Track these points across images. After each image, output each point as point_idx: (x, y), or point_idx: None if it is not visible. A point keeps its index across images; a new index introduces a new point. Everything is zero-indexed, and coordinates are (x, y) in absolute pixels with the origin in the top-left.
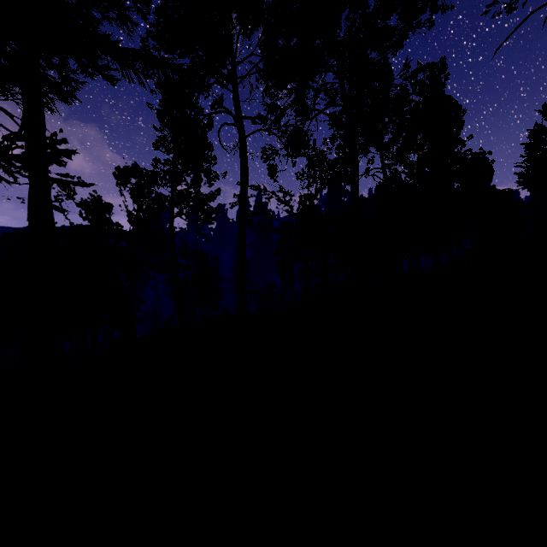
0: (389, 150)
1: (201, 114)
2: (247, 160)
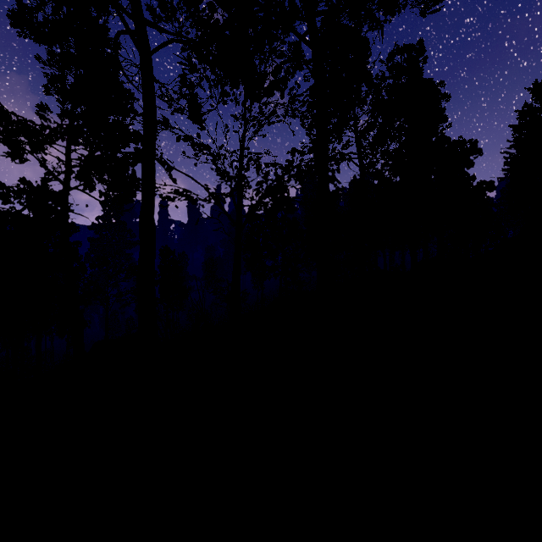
0: (365, 137)
1: None
2: (153, 89)
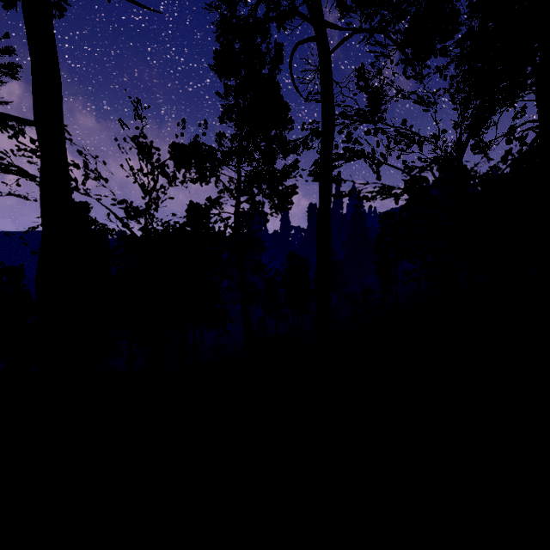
0: None
1: (256, 21)
2: (332, 90)
